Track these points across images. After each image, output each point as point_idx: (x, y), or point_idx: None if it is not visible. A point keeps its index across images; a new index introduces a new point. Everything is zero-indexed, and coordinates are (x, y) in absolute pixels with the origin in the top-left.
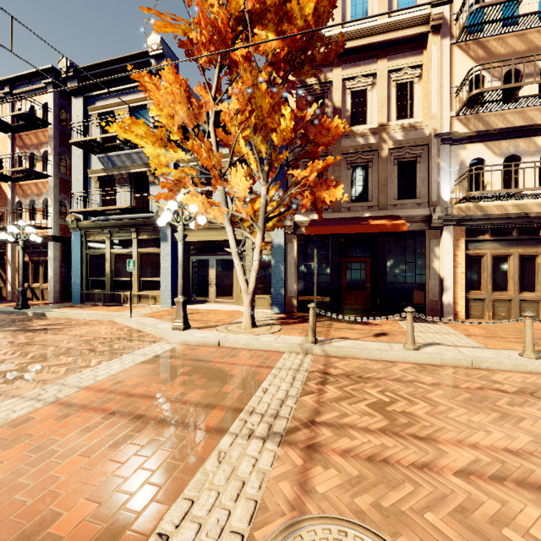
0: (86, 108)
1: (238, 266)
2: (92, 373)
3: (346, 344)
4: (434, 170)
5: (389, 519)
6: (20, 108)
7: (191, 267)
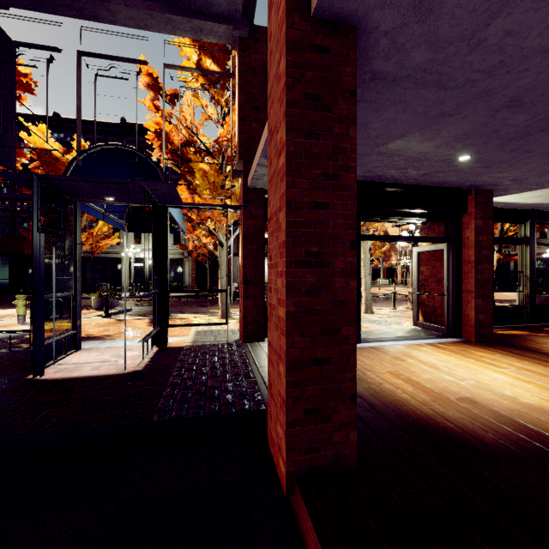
0: None
1: None
2: None
3: None
4: None
5: None
6: None
7: None
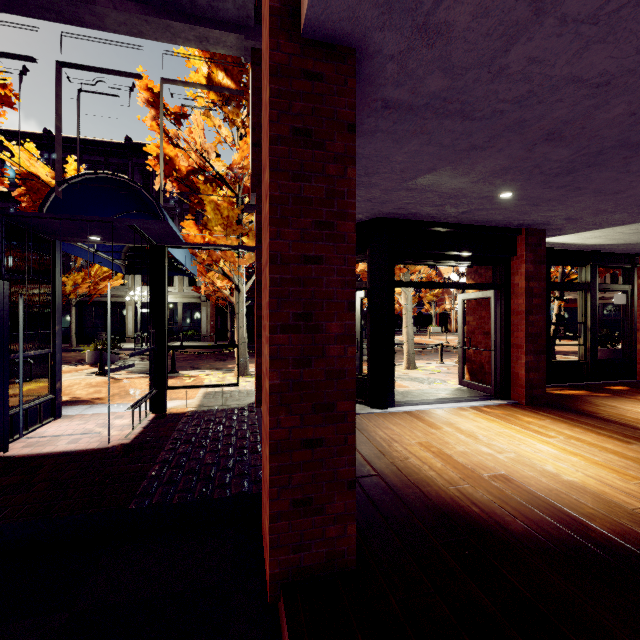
0: None
1: None
2: None
3: None
4: None
5: None
6: None
7: None
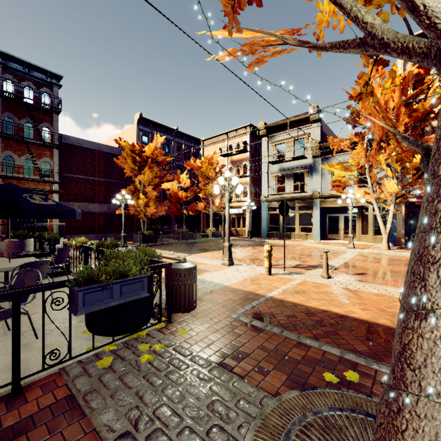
0: (268, 142)
1: (380, 221)
2: (343, 256)
3: None
4: None
5: None
6: (231, 144)
7: (327, 220)
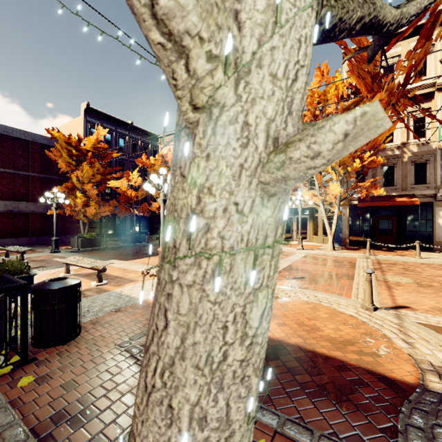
0: None
1: (326, 222)
2: (290, 258)
3: (385, 256)
4: (439, 168)
5: (405, 276)
6: None
7: None
